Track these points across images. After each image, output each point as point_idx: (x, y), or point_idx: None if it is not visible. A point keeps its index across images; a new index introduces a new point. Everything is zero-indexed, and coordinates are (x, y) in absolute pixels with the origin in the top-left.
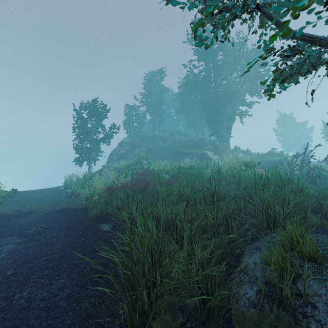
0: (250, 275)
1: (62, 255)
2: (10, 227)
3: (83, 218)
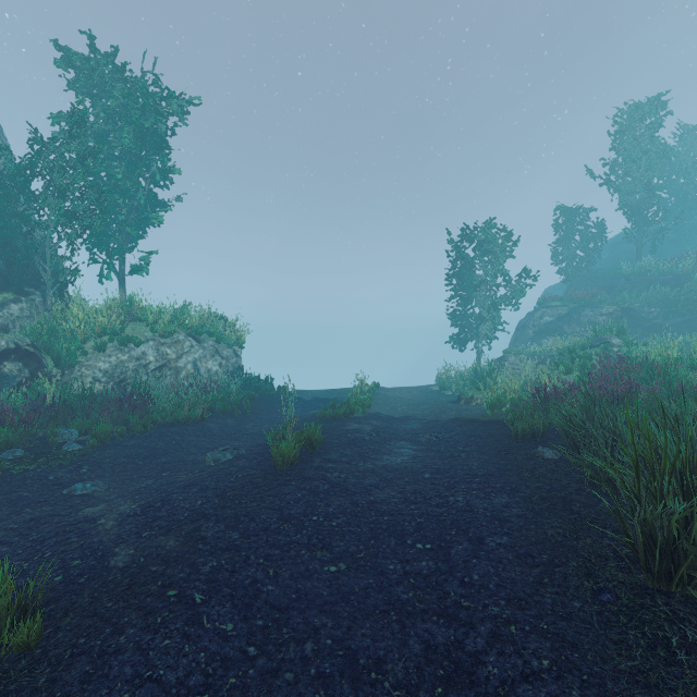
0: None
1: (486, 473)
2: (395, 430)
3: (497, 435)
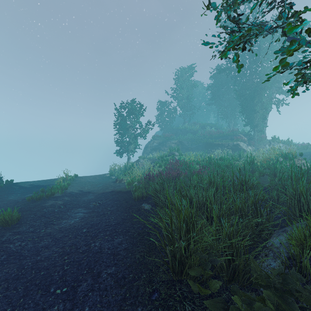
0: (274, 250)
1: (116, 223)
2: (78, 202)
3: (128, 198)
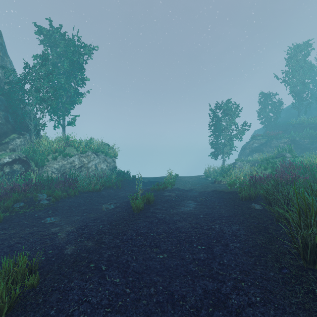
0: None
1: (228, 215)
2: (186, 196)
3: (233, 198)
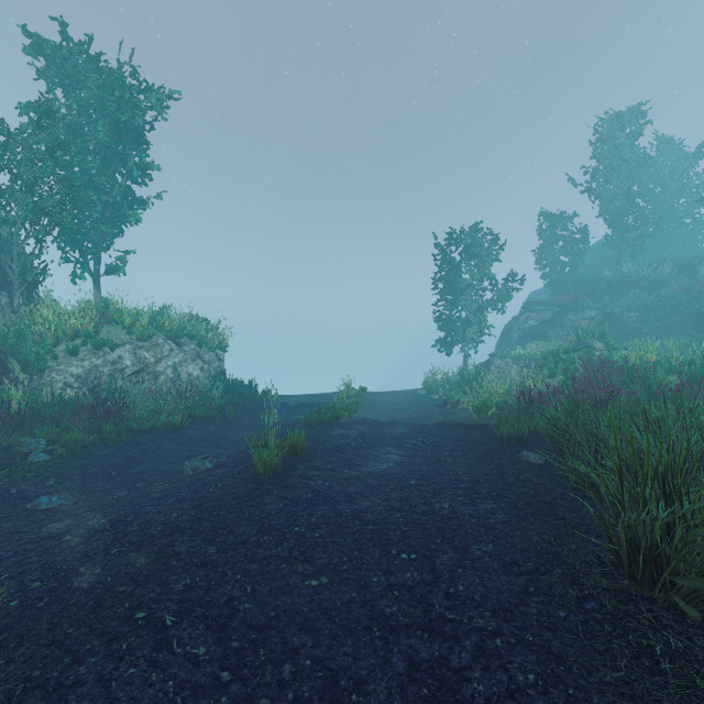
0: None
1: (472, 479)
2: (381, 436)
3: (483, 439)
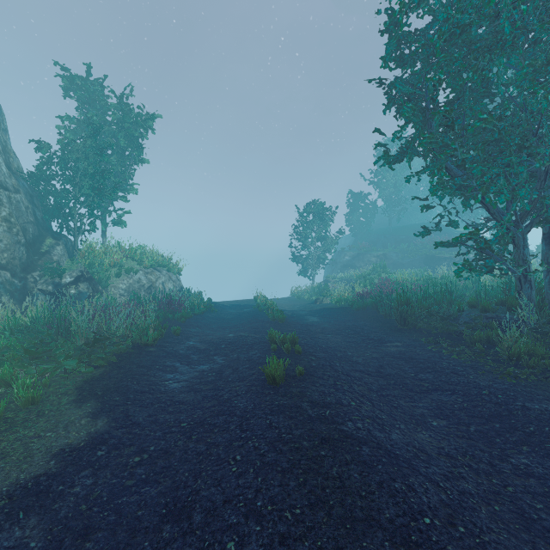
0: None
1: (352, 319)
2: (299, 314)
3: (347, 311)
